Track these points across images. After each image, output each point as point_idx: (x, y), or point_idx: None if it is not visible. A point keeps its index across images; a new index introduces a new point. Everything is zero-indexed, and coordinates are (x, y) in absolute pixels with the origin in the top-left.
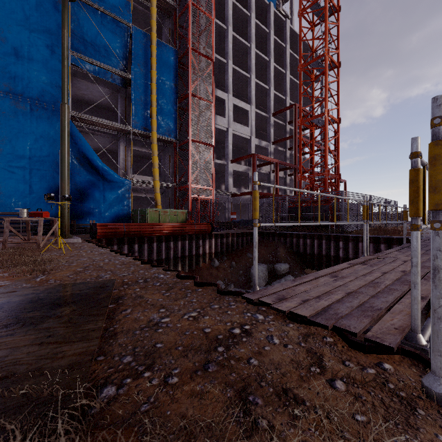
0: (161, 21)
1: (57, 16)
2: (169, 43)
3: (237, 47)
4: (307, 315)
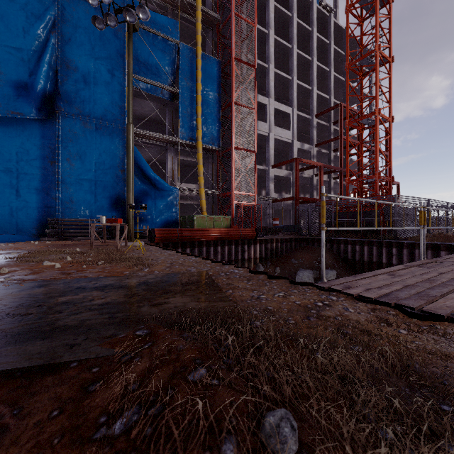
0: (205, 33)
1: (117, 42)
2: (212, 55)
3: (278, 49)
4: (373, 297)
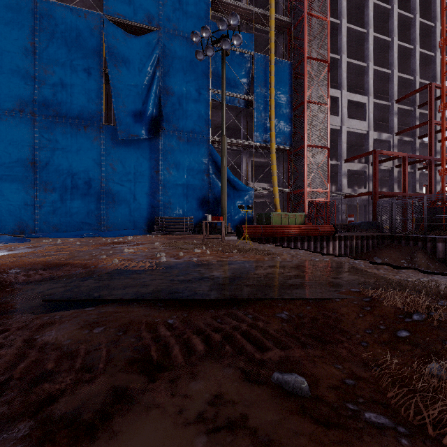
0: (276, 39)
1: (203, 65)
2: (283, 57)
3: (351, 37)
4: None
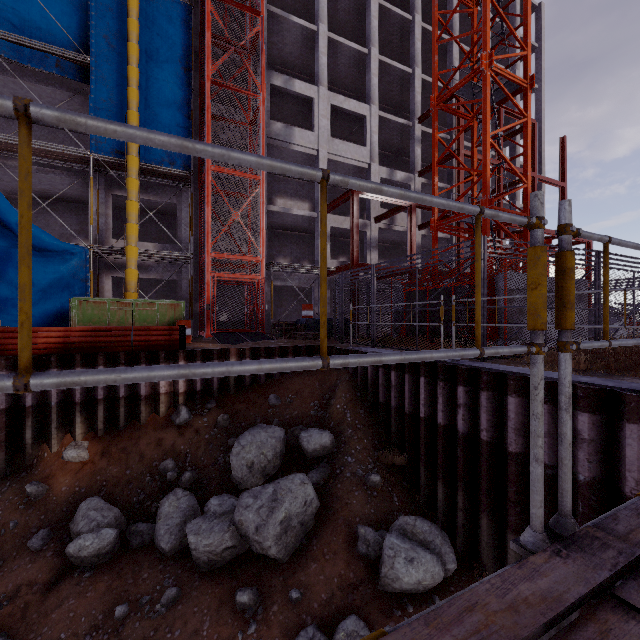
0: None
1: None
2: (188, 2)
3: (346, 3)
4: None
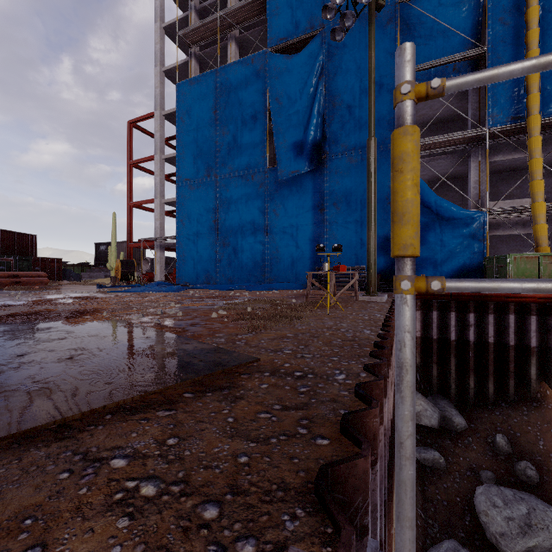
0: None
1: (385, 41)
2: None
3: None
4: None
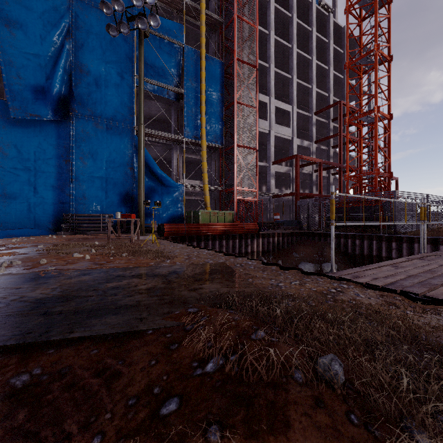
0: (208, 36)
1: (126, 47)
2: (215, 56)
3: (279, 49)
4: (380, 285)
